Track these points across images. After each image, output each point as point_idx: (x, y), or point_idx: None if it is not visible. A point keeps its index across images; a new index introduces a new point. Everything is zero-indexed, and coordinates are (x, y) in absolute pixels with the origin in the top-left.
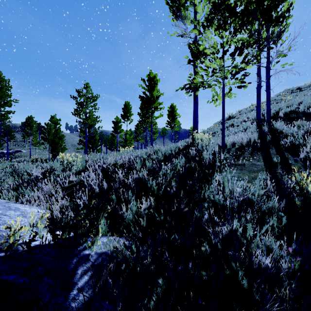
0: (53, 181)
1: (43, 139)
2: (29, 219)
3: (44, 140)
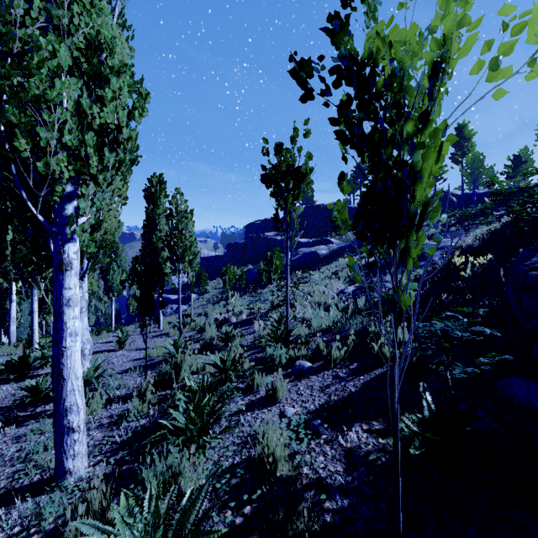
0: None
1: None
2: None
3: None
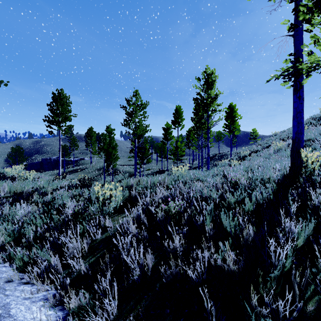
0: (83, 229)
1: (99, 149)
2: None
3: (100, 150)
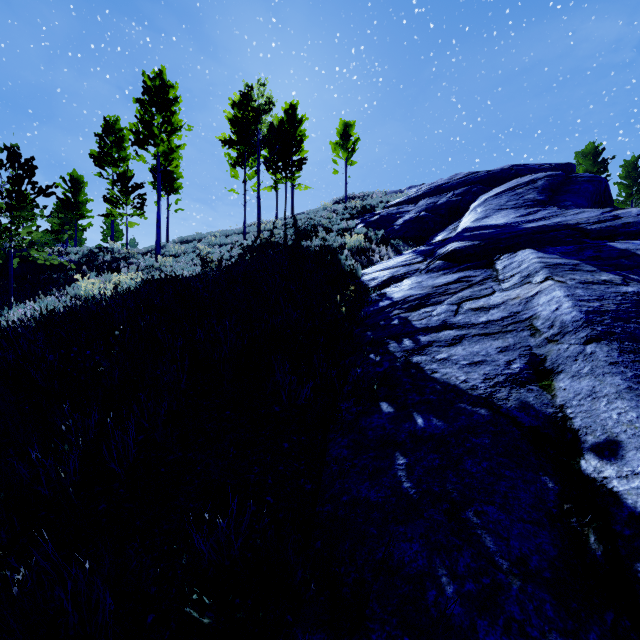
0: None
1: None
2: None
3: None
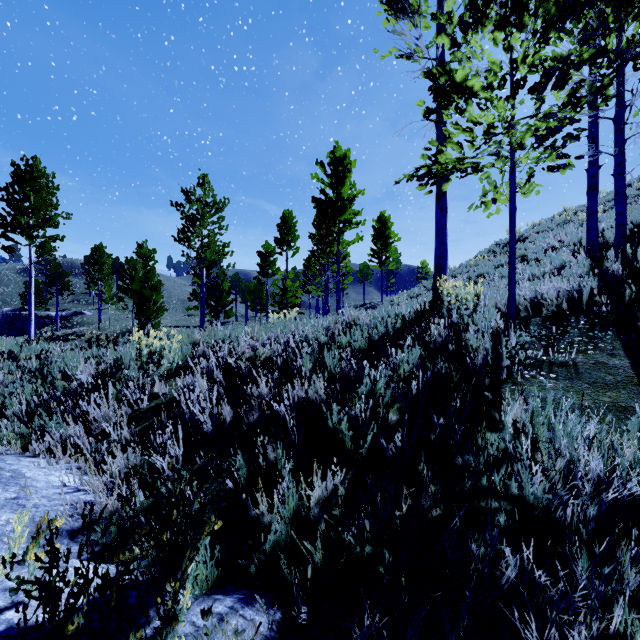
0: (116, 396)
1: (121, 291)
2: (29, 516)
3: (123, 293)
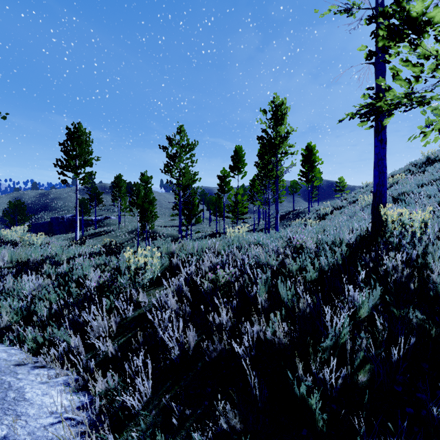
0: (110, 305)
1: (130, 204)
2: None
3: (132, 206)
